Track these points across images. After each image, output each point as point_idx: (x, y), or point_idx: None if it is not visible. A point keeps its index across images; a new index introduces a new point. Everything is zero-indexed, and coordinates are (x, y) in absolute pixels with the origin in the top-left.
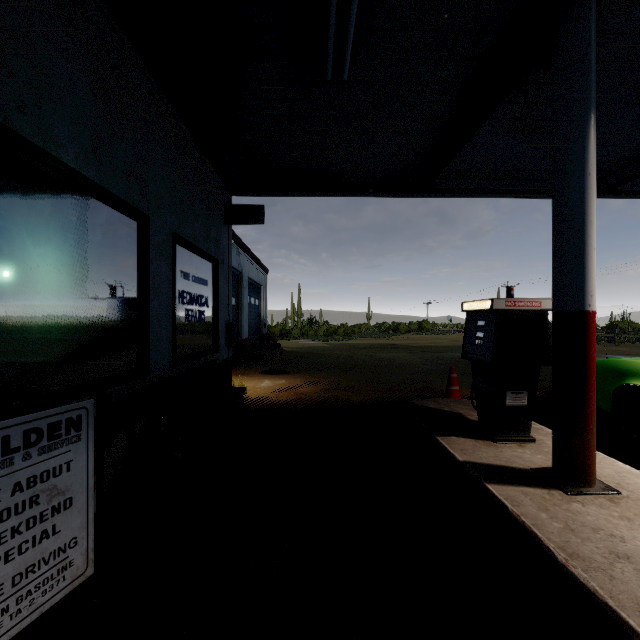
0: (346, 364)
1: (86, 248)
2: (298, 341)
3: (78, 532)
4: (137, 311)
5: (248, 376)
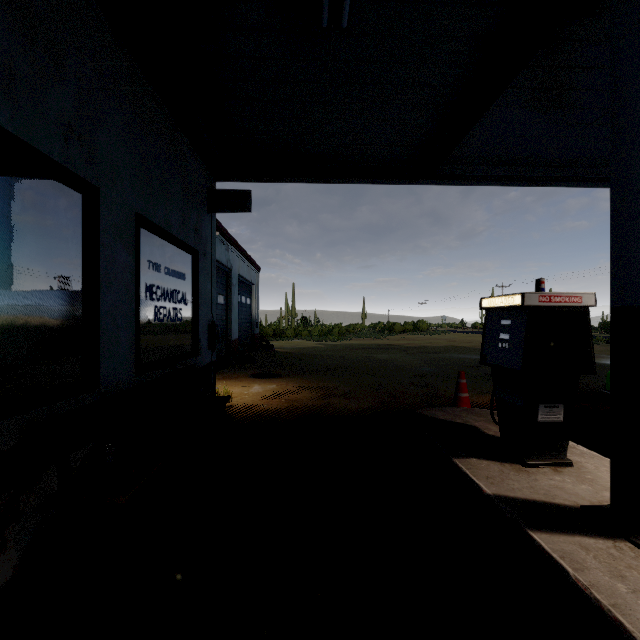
0: (342, 366)
1: None
2: (292, 341)
3: None
4: (82, 307)
5: (236, 380)
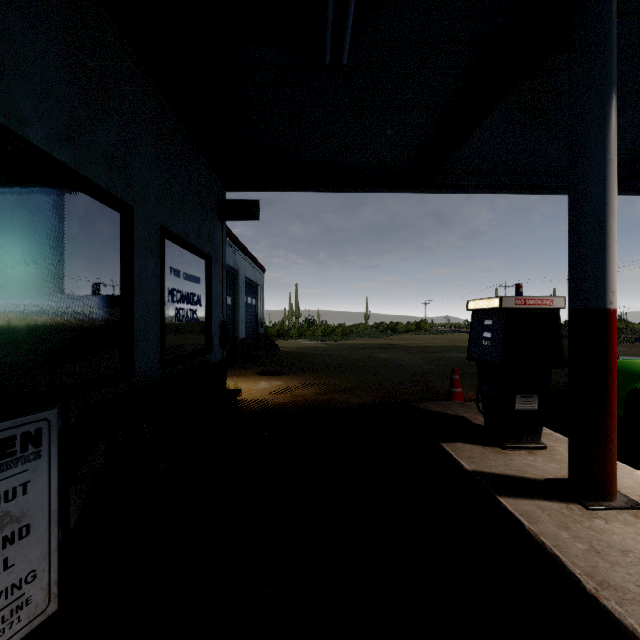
0: (344, 365)
1: (60, 239)
2: (296, 341)
3: (37, 564)
4: (120, 309)
5: (244, 377)
